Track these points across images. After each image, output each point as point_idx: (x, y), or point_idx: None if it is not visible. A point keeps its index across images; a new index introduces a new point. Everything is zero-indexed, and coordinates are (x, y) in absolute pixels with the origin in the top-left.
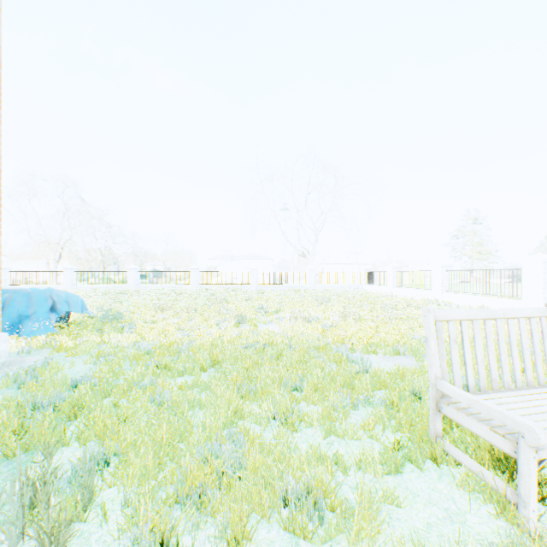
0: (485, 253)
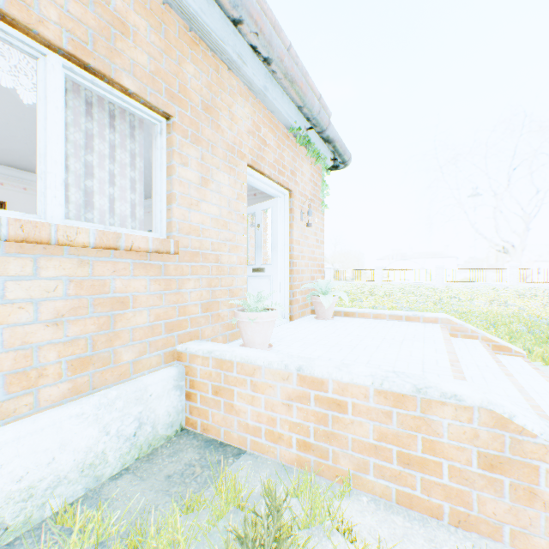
0: None
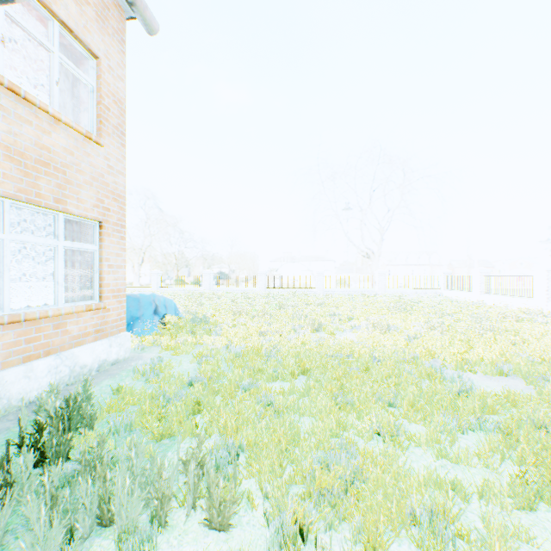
0: None
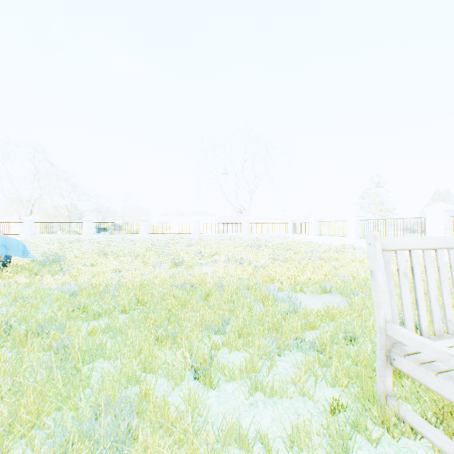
0: (387, 209)
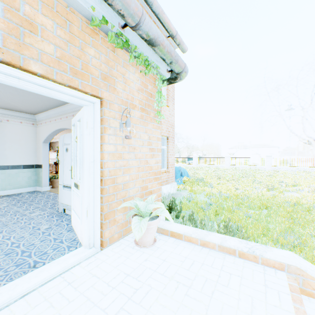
0: None
